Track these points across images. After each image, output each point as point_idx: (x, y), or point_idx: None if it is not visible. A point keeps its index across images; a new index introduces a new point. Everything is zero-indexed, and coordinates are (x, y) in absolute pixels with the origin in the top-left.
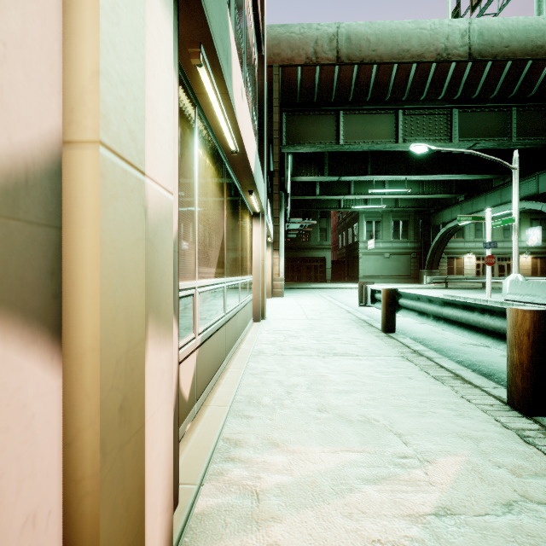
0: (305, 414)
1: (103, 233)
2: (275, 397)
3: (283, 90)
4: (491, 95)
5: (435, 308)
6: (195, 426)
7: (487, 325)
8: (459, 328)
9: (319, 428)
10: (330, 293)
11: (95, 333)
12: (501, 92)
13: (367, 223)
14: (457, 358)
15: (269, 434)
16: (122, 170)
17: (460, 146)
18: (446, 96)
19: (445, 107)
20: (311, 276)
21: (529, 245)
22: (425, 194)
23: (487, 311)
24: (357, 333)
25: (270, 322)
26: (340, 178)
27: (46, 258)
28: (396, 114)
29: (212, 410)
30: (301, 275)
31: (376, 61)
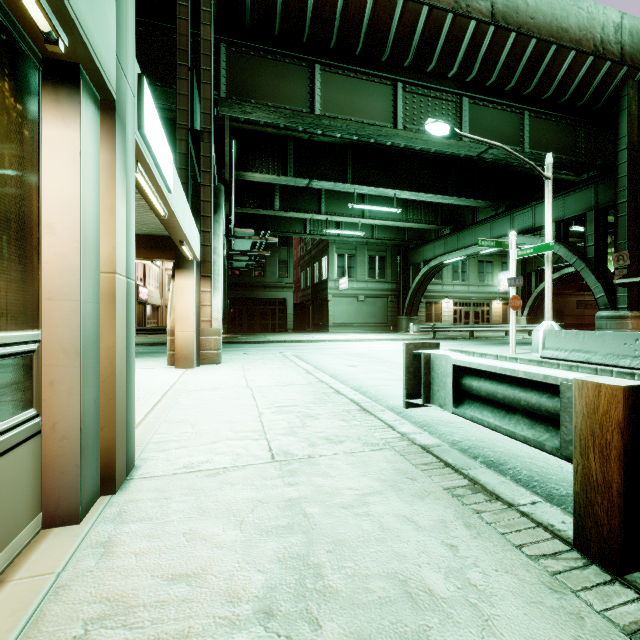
0: None
1: None
2: None
3: None
4: (508, 85)
5: None
6: None
7: None
8: None
9: None
10: (298, 351)
11: None
12: (519, 83)
13: (338, 256)
14: None
15: None
16: None
17: (470, 149)
18: (459, 74)
19: (454, 93)
20: (267, 325)
21: (501, 290)
22: (409, 222)
23: None
24: (518, 601)
25: (121, 522)
26: (311, 183)
27: None
28: (394, 88)
29: None
30: (253, 323)
31: None
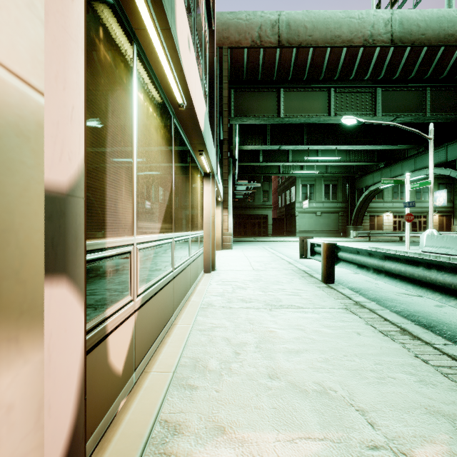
0: (255, 382)
1: None
2: (222, 359)
3: (232, 69)
4: (409, 76)
5: (376, 261)
6: (131, 403)
7: (435, 280)
8: (402, 282)
9: (271, 403)
10: (272, 246)
11: None
12: (417, 74)
13: (302, 186)
14: (395, 308)
15: (214, 413)
16: None
17: (383, 120)
18: (371, 77)
19: (370, 87)
20: (256, 231)
21: (437, 205)
22: (351, 161)
23: (434, 266)
24: (299, 283)
25: (219, 273)
26: (281, 147)
27: None
28: (328, 92)
29: (153, 378)
30: (247, 231)
31: (312, 45)
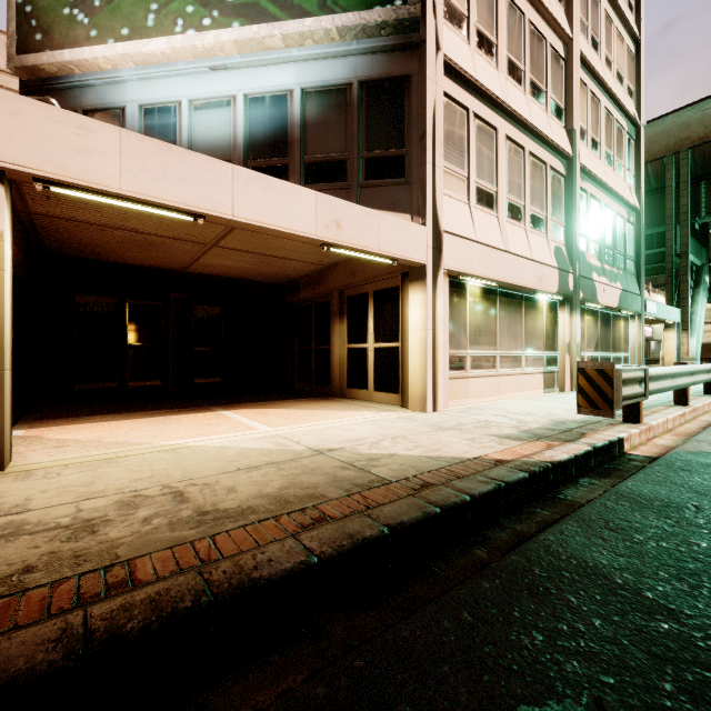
0: None
1: (573, 347)
2: None
3: (697, 166)
4: None
5: None
6: None
7: None
8: None
9: None
10: None
11: (573, 355)
12: None
13: None
14: None
15: None
16: (575, 340)
17: None
18: None
19: None
20: None
21: None
22: None
23: None
24: (700, 387)
25: None
26: None
27: (569, 349)
28: None
29: None
30: None
31: None
